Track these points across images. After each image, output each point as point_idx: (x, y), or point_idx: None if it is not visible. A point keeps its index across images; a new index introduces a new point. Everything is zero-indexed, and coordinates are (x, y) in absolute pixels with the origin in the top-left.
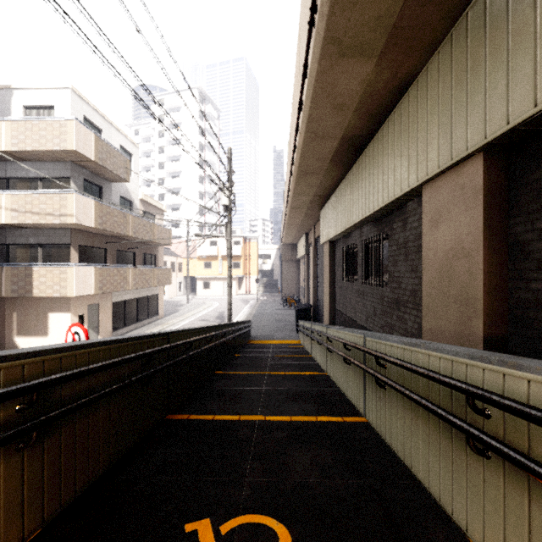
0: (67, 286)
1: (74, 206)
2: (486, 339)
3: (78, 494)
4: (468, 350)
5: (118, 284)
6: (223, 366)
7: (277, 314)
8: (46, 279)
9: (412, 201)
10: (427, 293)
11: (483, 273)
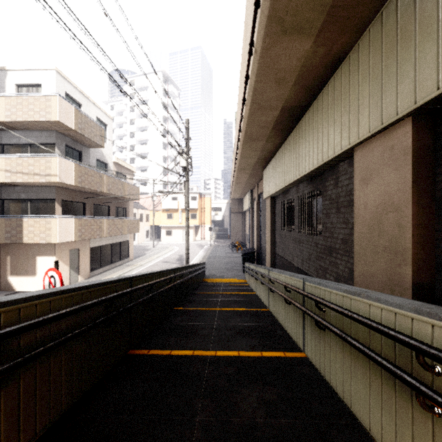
0: (51, 234)
1: (58, 167)
2: (415, 285)
3: (39, 436)
4: (412, 302)
5: (94, 233)
6: (181, 302)
7: (227, 257)
8: (34, 229)
9: (343, 162)
10: (358, 242)
11: (412, 225)
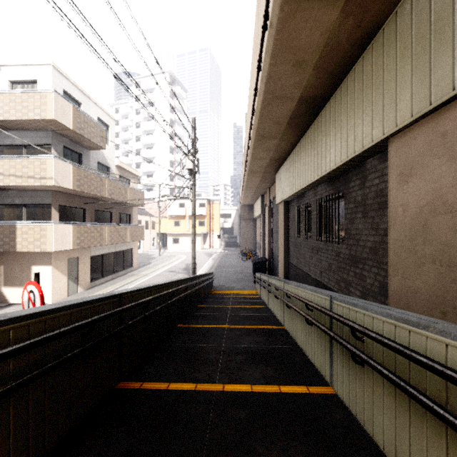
0: (47, 242)
1: (53, 169)
2: None
3: None
4: None
5: (95, 240)
6: (186, 318)
7: (236, 266)
8: (28, 236)
9: (371, 159)
10: (394, 251)
11: None
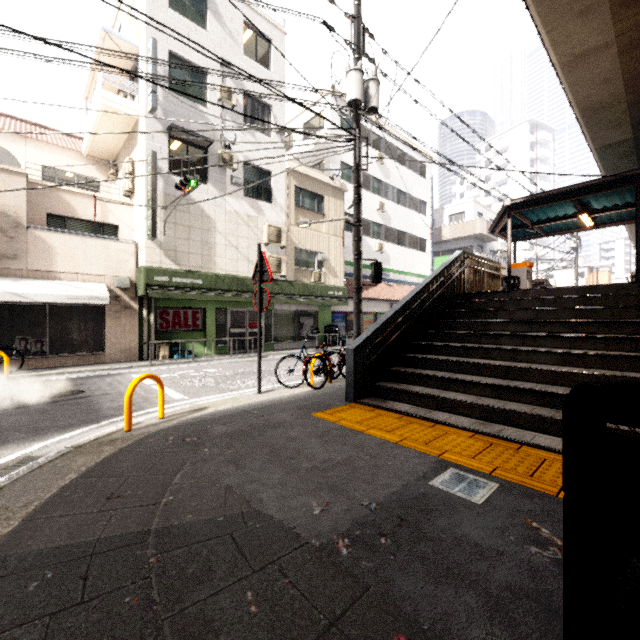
0: None
1: None
2: None
3: None
4: None
5: None
6: None
7: None
8: None
9: None
10: None
11: None
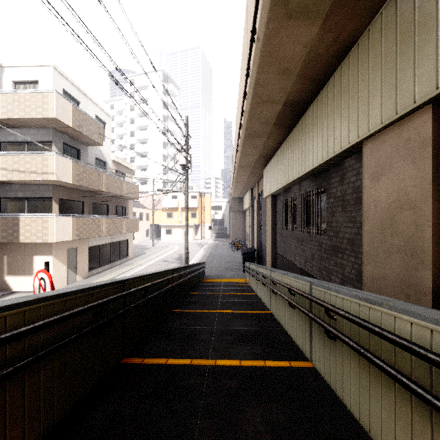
0: (48, 233)
1: (55, 165)
2: (435, 290)
3: None
4: None
5: (93, 232)
6: (180, 304)
7: (227, 256)
8: (30, 228)
9: (349, 158)
10: (367, 242)
11: (431, 224)
